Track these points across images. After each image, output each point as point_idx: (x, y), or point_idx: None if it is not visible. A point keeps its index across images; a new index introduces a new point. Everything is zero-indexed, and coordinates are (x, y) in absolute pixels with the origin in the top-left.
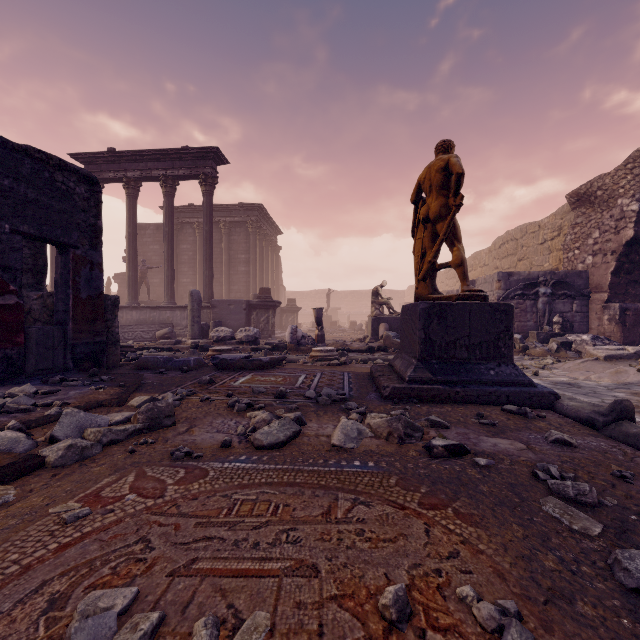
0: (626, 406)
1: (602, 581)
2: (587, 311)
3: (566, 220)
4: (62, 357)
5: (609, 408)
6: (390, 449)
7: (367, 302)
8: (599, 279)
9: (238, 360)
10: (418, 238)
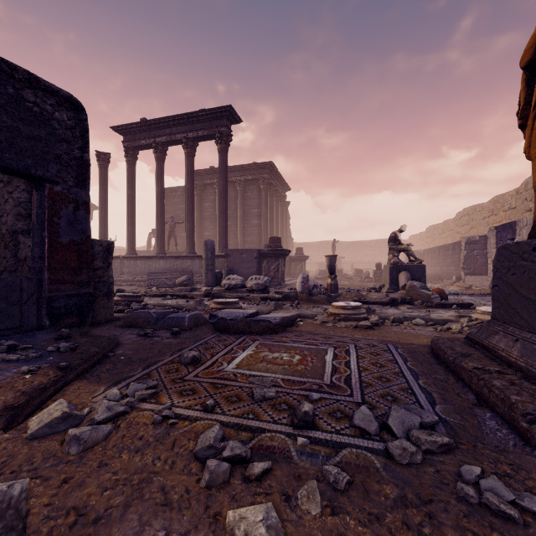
0: None
1: None
2: None
3: None
4: (35, 313)
5: None
6: None
7: (368, 251)
8: None
9: (240, 320)
10: None
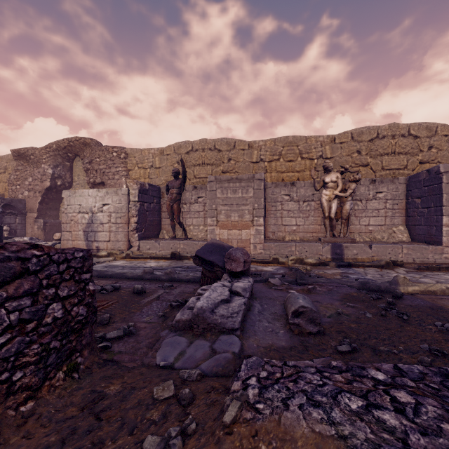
0: None
1: None
2: (25, 223)
3: (11, 165)
4: None
5: None
6: None
7: None
8: (32, 205)
9: None
10: None
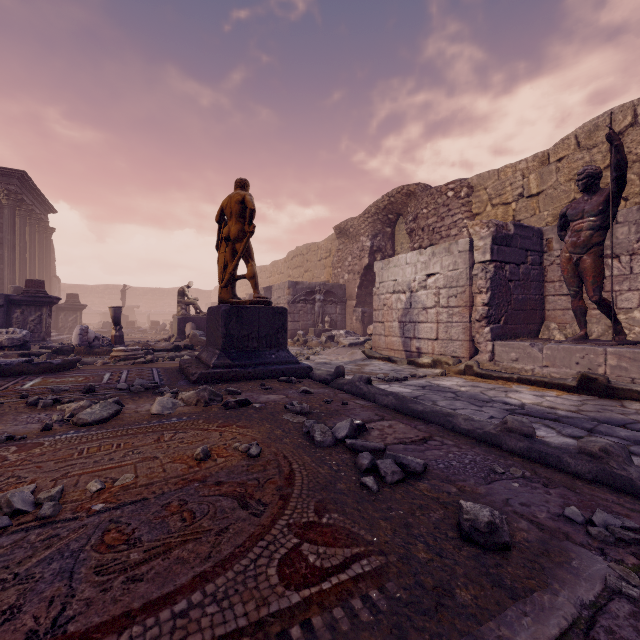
0: (341, 369)
1: (297, 433)
2: (345, 313)
3: (334, 245)
4: None
5: (334, 371)
6: (199, 410)
7: (171, 301)
8: (351, 291)
9: (17, 364)
10: (222, 252)
